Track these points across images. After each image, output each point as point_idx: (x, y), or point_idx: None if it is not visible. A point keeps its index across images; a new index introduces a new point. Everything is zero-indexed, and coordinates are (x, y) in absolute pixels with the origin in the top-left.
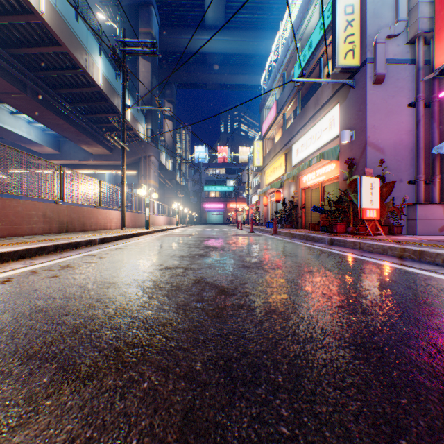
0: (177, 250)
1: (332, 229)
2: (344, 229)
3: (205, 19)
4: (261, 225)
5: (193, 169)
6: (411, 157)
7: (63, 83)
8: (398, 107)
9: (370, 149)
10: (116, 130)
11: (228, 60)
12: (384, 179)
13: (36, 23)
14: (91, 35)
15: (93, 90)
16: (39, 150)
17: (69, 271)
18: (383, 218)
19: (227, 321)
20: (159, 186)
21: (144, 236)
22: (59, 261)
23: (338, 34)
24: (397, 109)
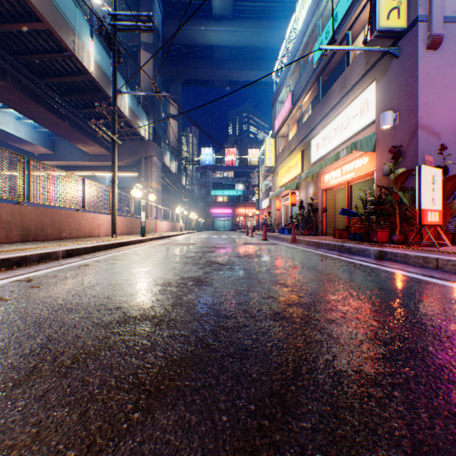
0: (164, 270)
1: (370, 238)
2: (386, 238)
3: (211, 8)
4: (274, 231)
5: (199, 172)
6: None
7: (50, 70)
8: None
9: (422, 133)
10: None
11: (237, 54)
12: (447, 170)
13: None
14: (80, 13)
15: (84, 79)
16: (31, 150)
17: None
18: (444, 223)
19: None
20: (164, 190)
21: (136, 246)
22: None
23: None
24: None
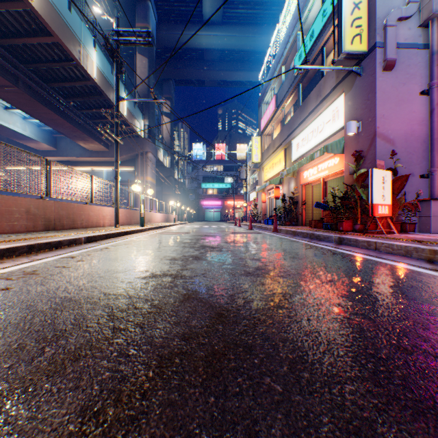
0: (169, 251)
1: (338, 227)
2: (351, 227)
3: (202, 15)
4: (260, 222)
5: (191, 166)
6: (424, 149)
7: (57, 76)
8: (409, 96)
9: (379, 140)
10: (112, 126)
11: (226, 56)
12: (396, 172)
13: (26, 12)
14: (85, 26)
15: (87, 84)
16: (35, 147)
17: (28, 280)
18: (395, 215)
19: (228, 389)
20: (157, 183)
21: (138, 234)
22: (26, 266)
23: (345, 17)
24: (409, 97)
